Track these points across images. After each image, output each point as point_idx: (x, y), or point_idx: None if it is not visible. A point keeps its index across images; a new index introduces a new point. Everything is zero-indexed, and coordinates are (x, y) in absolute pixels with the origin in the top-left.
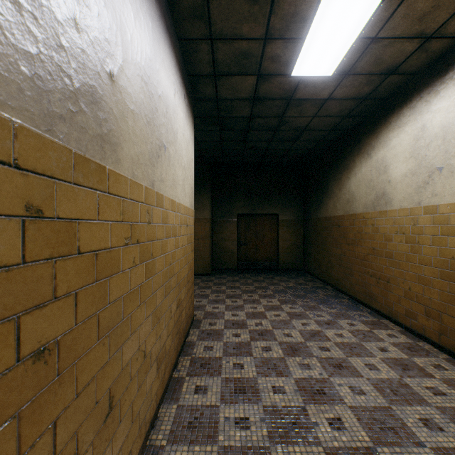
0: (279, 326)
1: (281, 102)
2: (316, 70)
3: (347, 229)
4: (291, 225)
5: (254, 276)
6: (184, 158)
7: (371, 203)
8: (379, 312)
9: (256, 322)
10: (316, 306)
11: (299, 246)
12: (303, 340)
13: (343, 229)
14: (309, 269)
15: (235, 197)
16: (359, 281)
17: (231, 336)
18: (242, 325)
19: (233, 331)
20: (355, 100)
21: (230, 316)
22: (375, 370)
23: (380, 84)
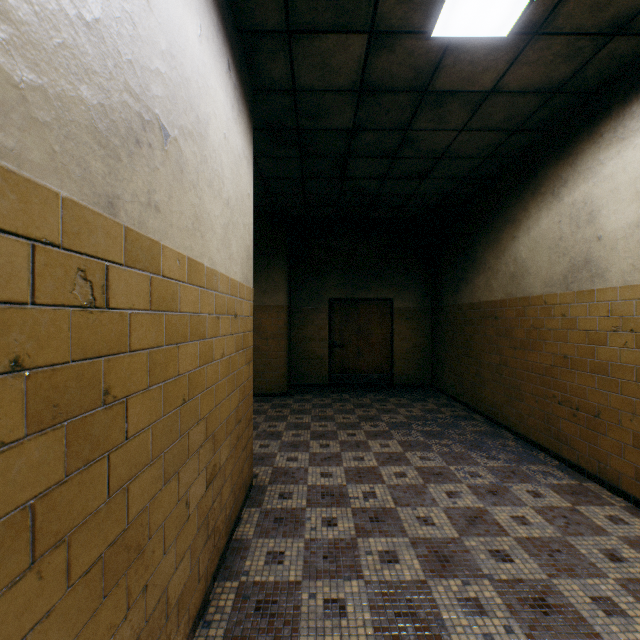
0: (406, 500)
1: (407, 97)
2: (479, 22)
3: (511, 323)
4: (412, 317)
5: (356, 398)
6: (228, 185)
7: (560, 278)
8: (577, 467)
9: (364, 490)
10: (465, 455)
11: (425, 349)
12: (456, 534)
13: (503, 322)
14: (442, 385)
15: (326, 272)
16: (535, 410)
17: (319, 525)
18: (340, 497)
19: (323, 513)
20: (539, 95)
21: (318, 476)
22: (618, 614)
23: (592, 58)
